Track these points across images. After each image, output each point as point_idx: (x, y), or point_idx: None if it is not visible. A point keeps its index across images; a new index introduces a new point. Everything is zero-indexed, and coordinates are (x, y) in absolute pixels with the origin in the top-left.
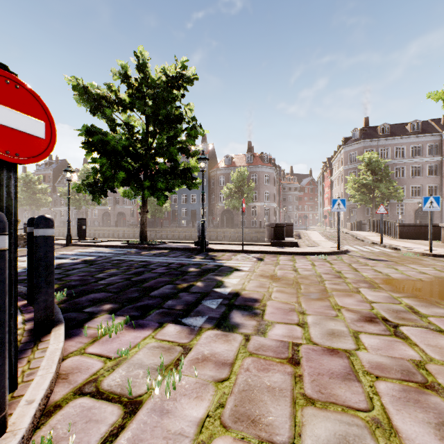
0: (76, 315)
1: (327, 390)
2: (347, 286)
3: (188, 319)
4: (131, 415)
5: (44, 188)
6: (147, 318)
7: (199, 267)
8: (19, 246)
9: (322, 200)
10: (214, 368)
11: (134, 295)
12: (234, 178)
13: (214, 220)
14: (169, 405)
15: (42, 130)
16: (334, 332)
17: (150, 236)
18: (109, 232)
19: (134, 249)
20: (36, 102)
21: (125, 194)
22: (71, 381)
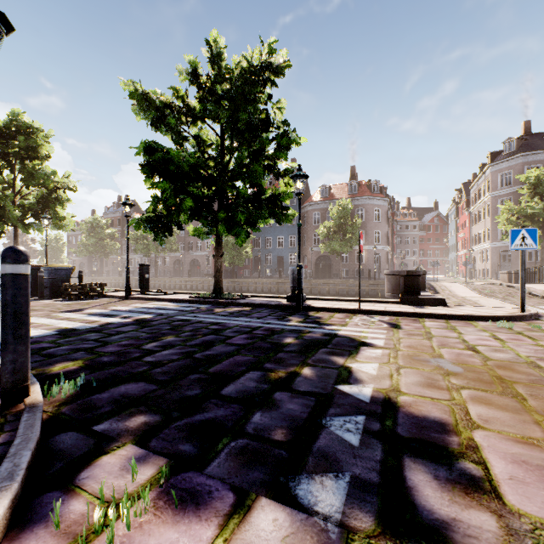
0: (74, 440)
1: None
2: None
3: (303, 482)
4: None
5: (111, 233)
6: (209, 466)
7: (299, 336)
8: (71, 299)
9: (455, 241)
10: None
11: (193, 393)
12: (333, 214)
13: (307, 268)
14: None
15: None
16: None
17: (227, 288)
18: (180, 283)
19: (206, 305)
20: None
21: (196, 233)
22: None
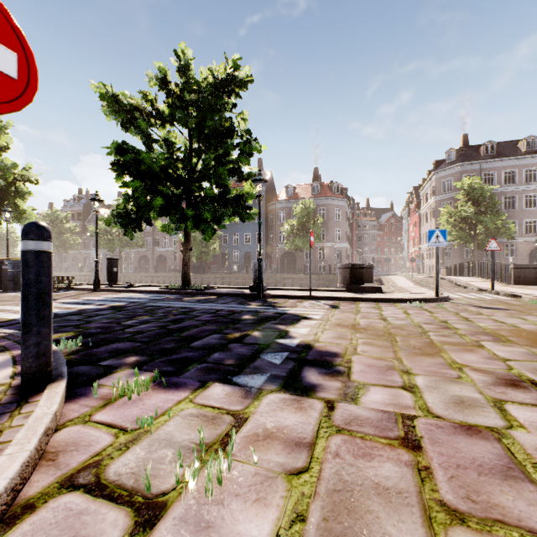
0: (88, 369)
1: (481, 497)
2: (463, 339)
3: (241, 377)
4: (145, 529)
5: (72, 227)
6: (184, 374)
7: (255, 314)
8: None
9: (407, 240)
10: (283, 451)
11: (170, 346)
12: (297, 212)
13: (273, 264)
14: (211, 513)
15: (12, 64)
16: (462, 400)
17: (195, 283)
18: (147, 279)
19: (175, 295)
20: (1, 17)
21: (164, 229)
22: (60, 464)
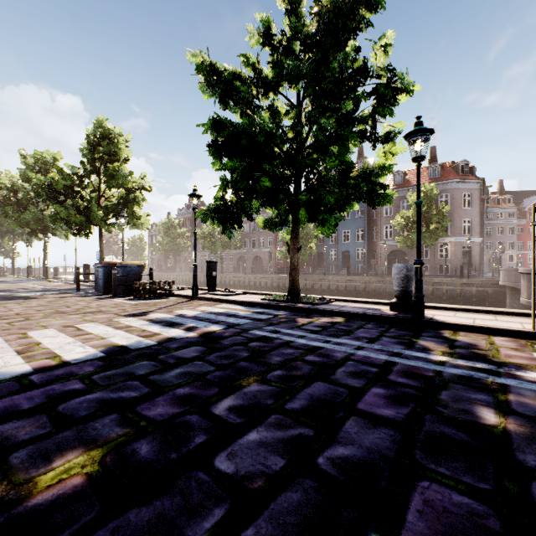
0: None
1: None
2: None
3: None
4: None
5: (183, 232)
6: None
7: (500, 403)
8: (141, 297)
9: None
10: None
11: None
12: (413, 201)
13: (376, 265)
14: None
15: None
16: None
17: None
18: (244, 280)
19: (282, 311)
20: None
21: (266, 225)
22: None
